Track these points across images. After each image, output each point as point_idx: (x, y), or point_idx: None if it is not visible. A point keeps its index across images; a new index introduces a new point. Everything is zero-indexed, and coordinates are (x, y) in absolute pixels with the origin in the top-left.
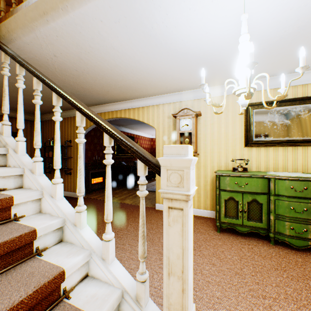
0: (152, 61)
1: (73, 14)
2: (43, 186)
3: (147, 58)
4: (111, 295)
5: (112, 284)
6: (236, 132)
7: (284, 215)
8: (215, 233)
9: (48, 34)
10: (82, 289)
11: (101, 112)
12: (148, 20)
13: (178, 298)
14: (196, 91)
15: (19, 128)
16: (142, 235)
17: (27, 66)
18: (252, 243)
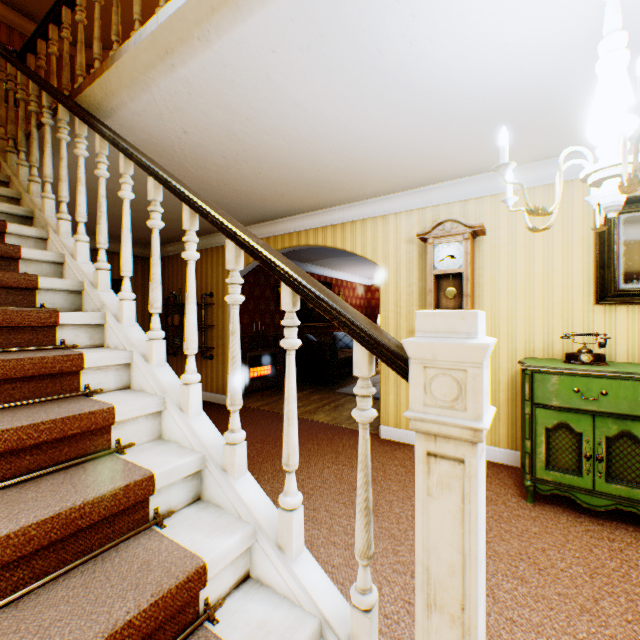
0: (375, 123)
1: (220, 45)
2: (165, 387)
3: (366, 118)
4: (296, 628)
5: (300, 604)
6: (574, 271)
7: None
8: (521, 502)
9: (174, 92)
10: (239, 606)
11: (269, 236)
12: (370, 35)
13: None
14: (473, 180)
15: (124, 274)
16: (364, 507)
17: (138, 157)
18: (621, 537)
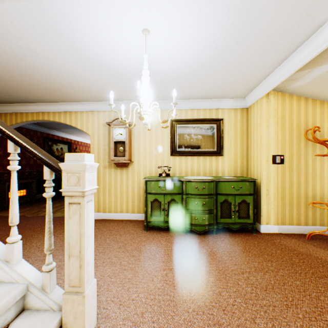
0: (79, 69)
1: None
2: None
3: (73, 66)
4: (14, 289)
5: (18, 282)
6: (164, 143)
7: (192, 209)
8: (143, 231)
9: None
10: None
11: (22, 112)
12: (67, 34)
13: (77, 273)
14: (130, 102)
15: None
16: (48, 231)
17: None
18: (171, 234)
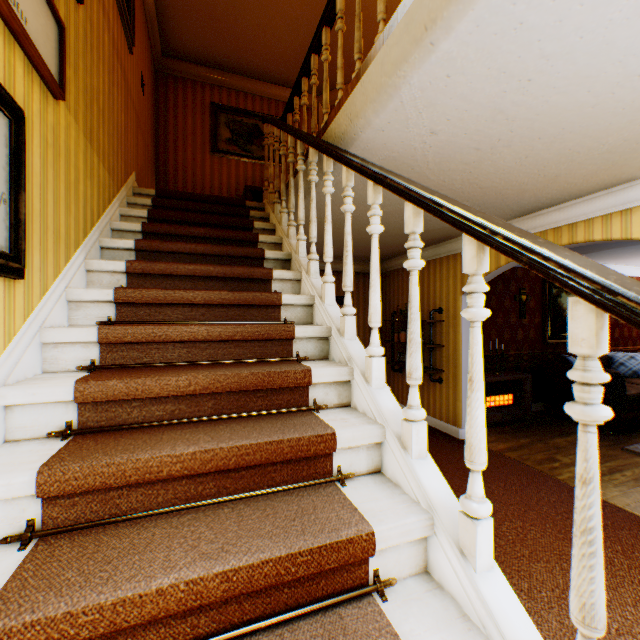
0: None
1: None
2: (432, 500)
3: None
4: None
5: None
6: None
7: None
8: None
9: (427, 83)
10: None
11: None
12: None
13: None
14: None
15: (372, 325)
16: None
17: (392, 180)
18: None
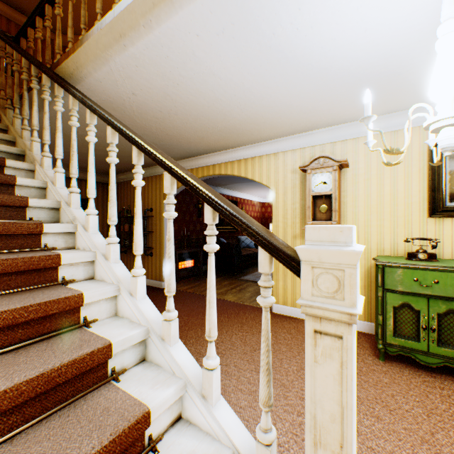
0: (270, 87)
1: (159, 31)
2: (120, 278)
3: (263, 83)
4: None
5: (218, 438)
6: (413, 193)
7: None
8: (375, 360)
9: (126, 65)
10: (174, 440)
11: (192, 168)
12: (268, 23)
13: None
14: (339, 127)
15: (90, 196)
16: (266, 369)
17: (100, 111)
18: (449, 386)
